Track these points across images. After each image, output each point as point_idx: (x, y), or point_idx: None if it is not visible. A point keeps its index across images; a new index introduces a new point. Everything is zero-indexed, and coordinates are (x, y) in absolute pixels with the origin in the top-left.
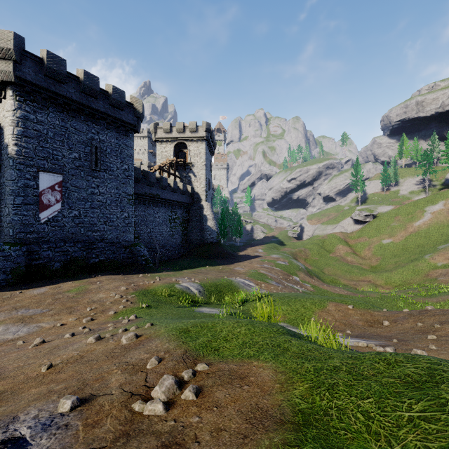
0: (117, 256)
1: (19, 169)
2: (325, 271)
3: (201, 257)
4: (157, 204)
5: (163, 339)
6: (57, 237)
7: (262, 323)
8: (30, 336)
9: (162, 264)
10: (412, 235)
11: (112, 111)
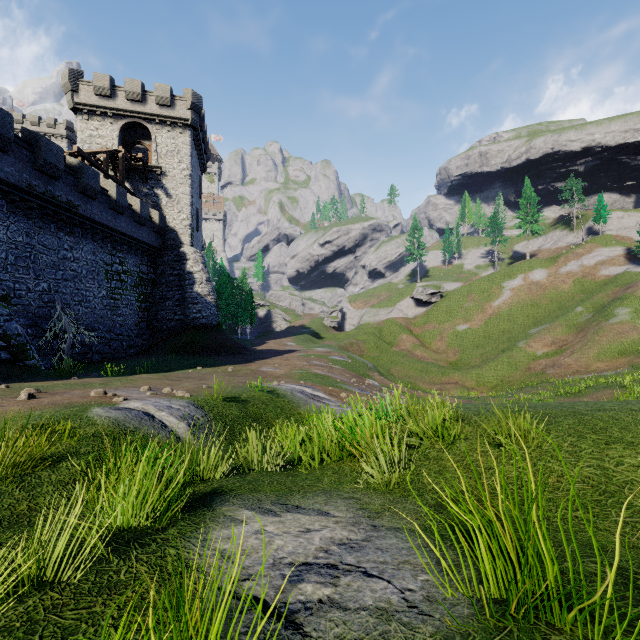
0: None
1: None
2: (394, 373)
3: (183, 352)
4: (71, 228)
5: None
6: None
7: None
8: None
9: (81, 368)
10: (492, 318)
11: None
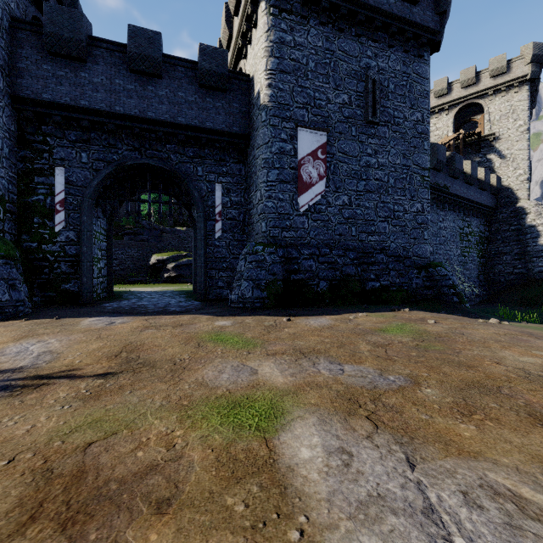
0: (406, 282)
1: (273, 125)
2: None
3: (537, 306)
4: (443, 205)
5: None
6: (320, 239)
7: None
8: None
9: None
10: None
11: (399, 8)
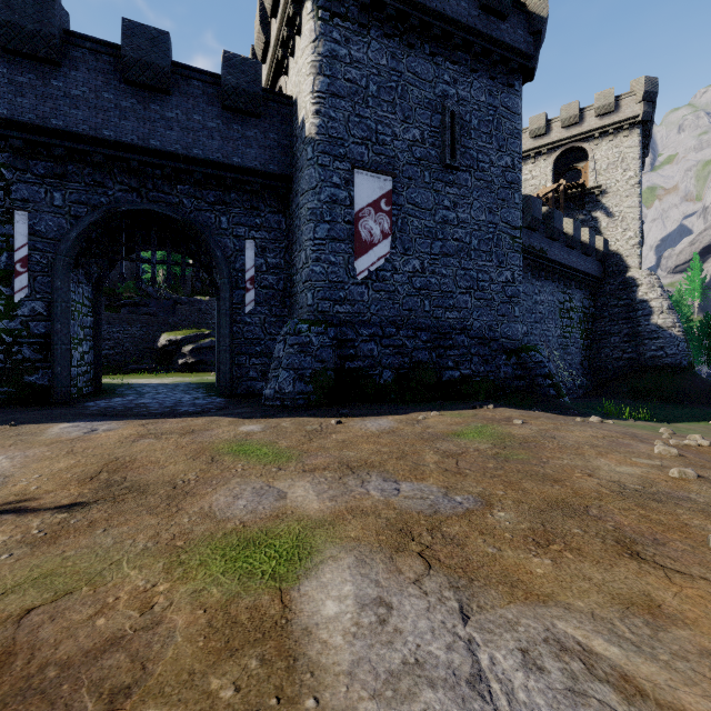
0: (493, 370)
1: (323, 164)
2: None
3: (650, 398)
4: (539, 273)
5: None
6: (384, 315)
7: None
8: None
9: None
10: None
11: (484, 23)
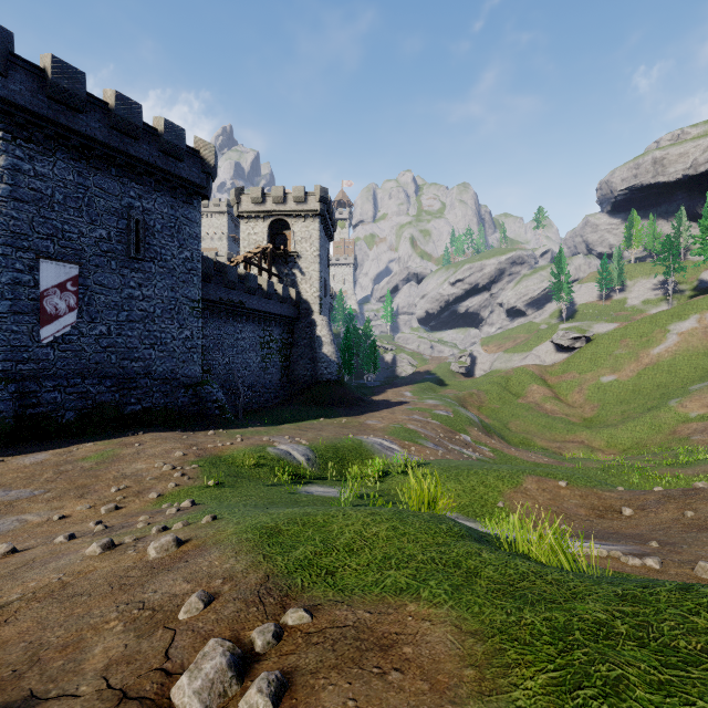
0: (173, 401)
1: (5, 254)
2: (512, 427)
3: (312, 403)
4: (240, 318)
5: (227, 549)
6: (71, 369)
7: (418, 515)
8: (0, 538)
9: (248, 416)
10: (648, 369)
11: (164, 161)
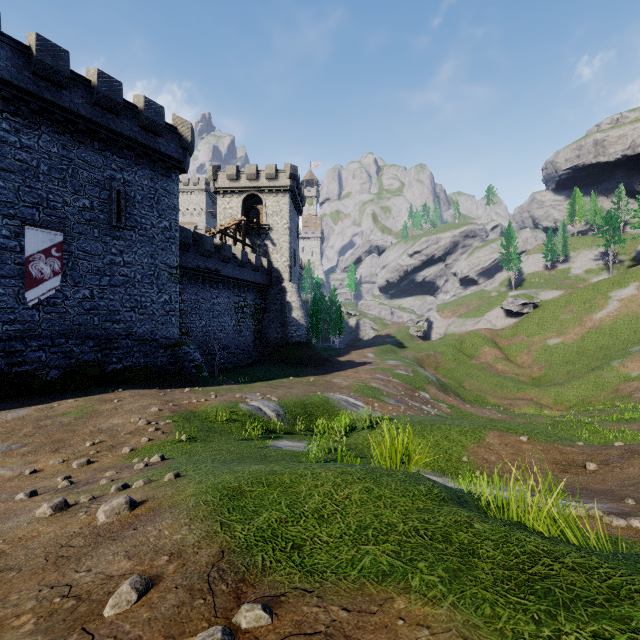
0: (152, 360)
1: None
2: (466, 385)
3: (283, 363)
4: (216, 284)
5: (181, 514)
6: (55, 330)
7: (391, 473)
8: None
9: (223, 374)
10: (591, 332)
11: (144, 136)
